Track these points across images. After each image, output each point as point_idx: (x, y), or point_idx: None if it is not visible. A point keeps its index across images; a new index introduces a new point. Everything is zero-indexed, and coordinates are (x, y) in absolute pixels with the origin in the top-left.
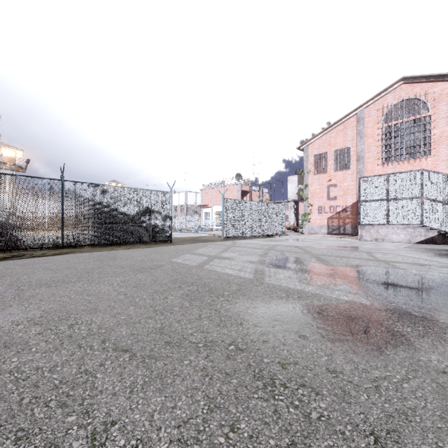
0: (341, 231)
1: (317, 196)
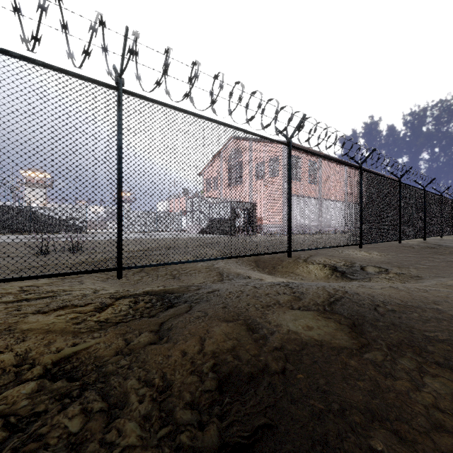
0: None
1: None
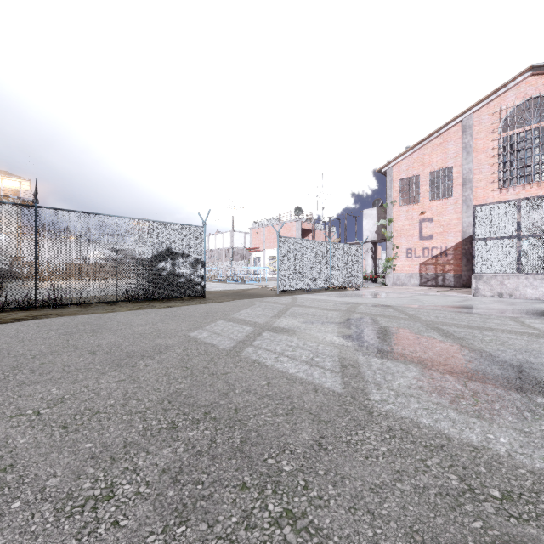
0: (440, 282)
1: (405, 234)
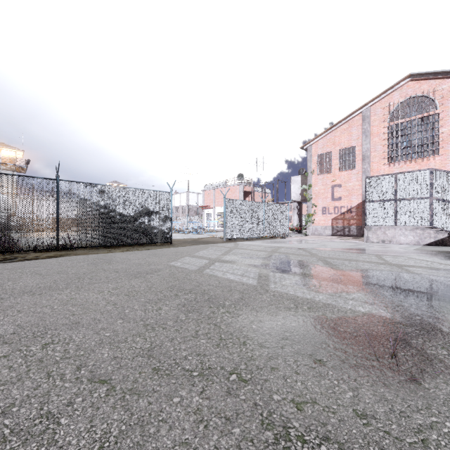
0: (346, 232)
1: (321, 196)
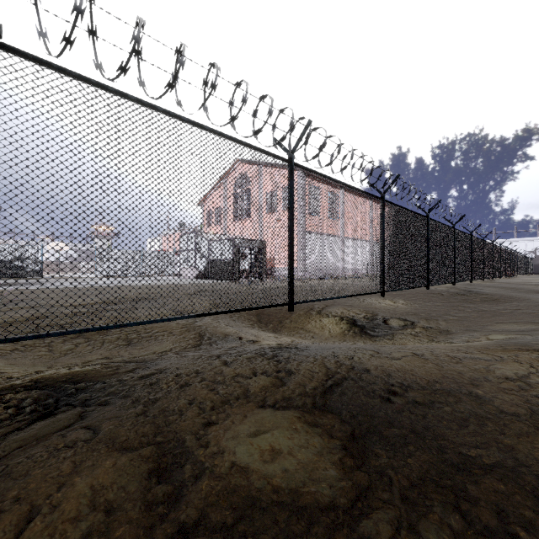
0: None
1: None
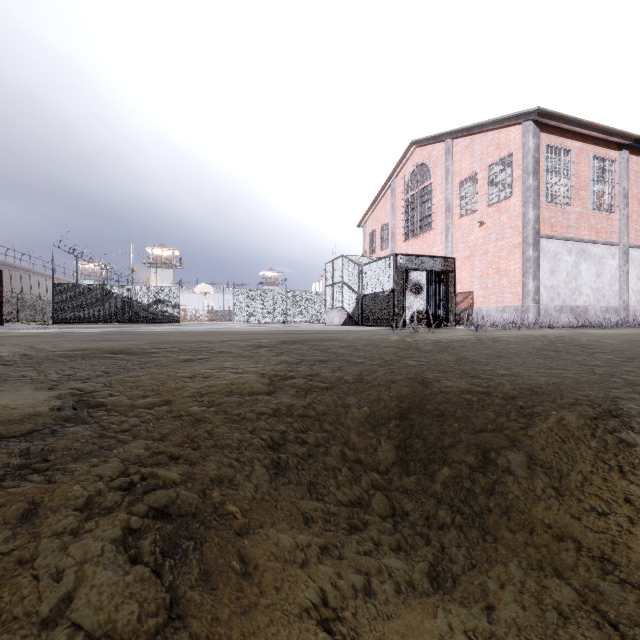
0: None
1: None
